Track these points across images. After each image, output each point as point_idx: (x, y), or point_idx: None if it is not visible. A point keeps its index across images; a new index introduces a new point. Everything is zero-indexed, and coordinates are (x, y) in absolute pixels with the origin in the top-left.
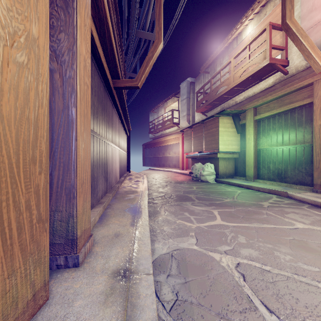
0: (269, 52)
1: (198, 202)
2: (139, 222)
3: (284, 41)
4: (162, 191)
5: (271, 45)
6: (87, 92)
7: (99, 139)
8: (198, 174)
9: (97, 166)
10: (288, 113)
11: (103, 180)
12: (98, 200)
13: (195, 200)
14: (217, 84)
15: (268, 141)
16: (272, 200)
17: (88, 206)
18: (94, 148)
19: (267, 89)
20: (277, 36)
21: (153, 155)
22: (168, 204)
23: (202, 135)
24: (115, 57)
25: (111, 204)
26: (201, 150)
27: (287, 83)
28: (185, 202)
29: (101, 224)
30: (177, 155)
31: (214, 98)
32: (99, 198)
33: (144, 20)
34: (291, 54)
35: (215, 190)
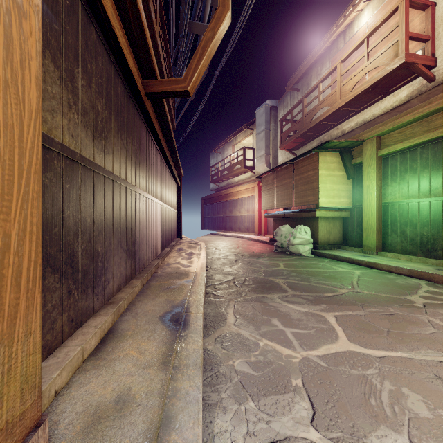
0: (404, 45)
1: (294, 294)
2: (181, 356)
3: (428, 27)
4: (230, 272)
5: (408, 33)
6: (16, 23)
7: (112, 180)
8: (285, 242)
9: (104, 231)
10: (440, 142)
11: (123, 257)
12: (107, 296)
13: (288, 290)
14: (312, 105)
15: (402, 189)
16: (424, 292)
17: (24, 350)
18: (94, 197)
19: (396, 108)
20: (414, 21)
21: (216, 214)
22: (241, 299)
23: (291, 182)
24: (144, 33)
25: (135, 303)
26: (289, 205)
27: (432, 96)
28: (270, 295)
29: (97, 360)
30: (251, 213)
31: (308, 126)
32: (110, 292)
33: (202, 6)
34: (441, 47)
35: (317, 270)
